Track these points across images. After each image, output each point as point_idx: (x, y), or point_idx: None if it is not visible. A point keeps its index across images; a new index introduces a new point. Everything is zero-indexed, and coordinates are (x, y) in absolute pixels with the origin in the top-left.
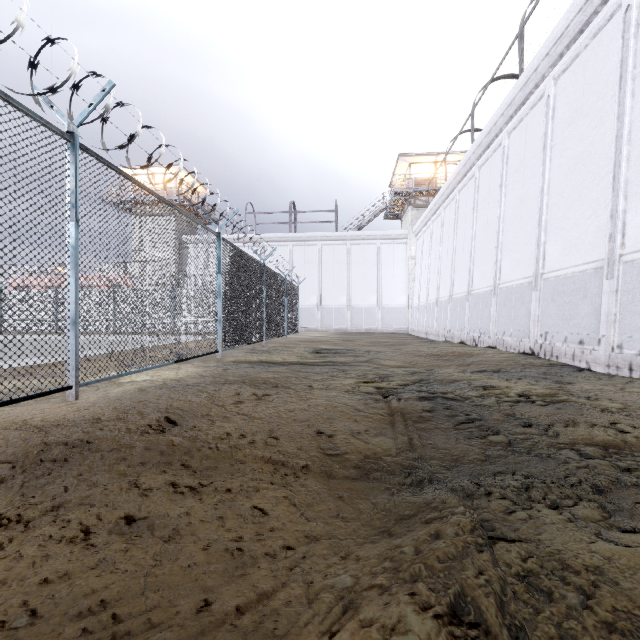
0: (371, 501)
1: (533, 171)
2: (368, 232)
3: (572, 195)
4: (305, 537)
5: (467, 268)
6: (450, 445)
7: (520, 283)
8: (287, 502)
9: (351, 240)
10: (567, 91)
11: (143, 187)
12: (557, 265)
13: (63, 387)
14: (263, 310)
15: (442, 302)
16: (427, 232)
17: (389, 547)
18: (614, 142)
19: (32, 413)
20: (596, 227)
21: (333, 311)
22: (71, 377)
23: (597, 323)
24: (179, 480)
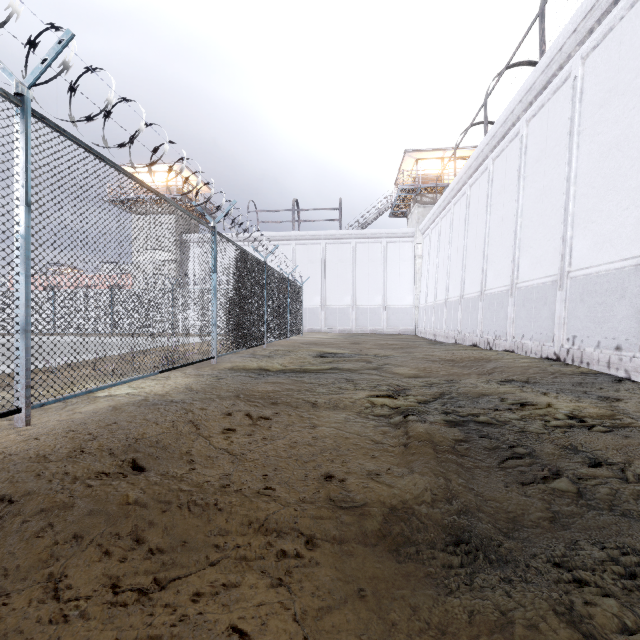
0: (408, 602)
1: (557, 160)
2: (373, 230)
3: (605, 184)
4: None
5: (480, 267)
6: (500, 492)
7: (542, 282)
8: (284, 608)
9: (356, 239)
10: (598, 70)
11: (120, 170)
12: (587, 262)
13: (8, 411)
14: (264, 311)
15: (452, 302)
16: (435, 230)
17: None
18: None
19: None
20: (636, 219)
21: (337, 312)
22: (20, 397)
23: (639, 327)
24: (125, 570)
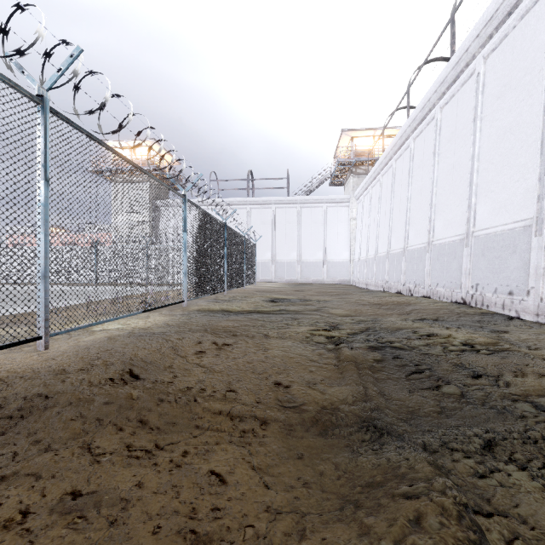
0: (332, 461)
1: (464, 141)
2: (315, 197)
3: (501, 161)
4: (265, 509)
5: (403, 227)
6: (404, 395)
7: (452, 240)
8: (245, 463)
9: (301, 203)
10: (496, 68)
11: (113, 151)
12: (487, 224)
13: (32, 338)
14: (224, 264)
15: (380, 257)
16: (367, 196)
17: (360, 532)
18: (542, 112)
19: (2, 363)
20: (524, 189)
21: (285, 265)
22: (41, 328)
23: (526, 276)
24: (135, 439)
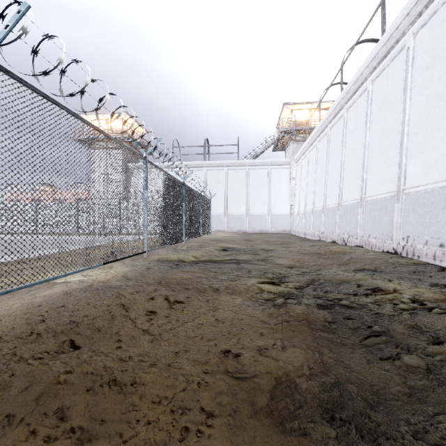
0: None
1: (394, 108)
2: (261, 160)
3: (431, 125)
4: None
5: (337, 185)
6: (363, 367)
7: (383, 197)
8: None
9: (249, 166)
10: (425, 42)
11: (72, 113)
12: (417, 182)
13: None
14: (183, 218)
15: (317, 211)
16: (305, 159)
17: None
18: None
19: None
20: None
21: (236, 217)
22: None
23: None
24: None
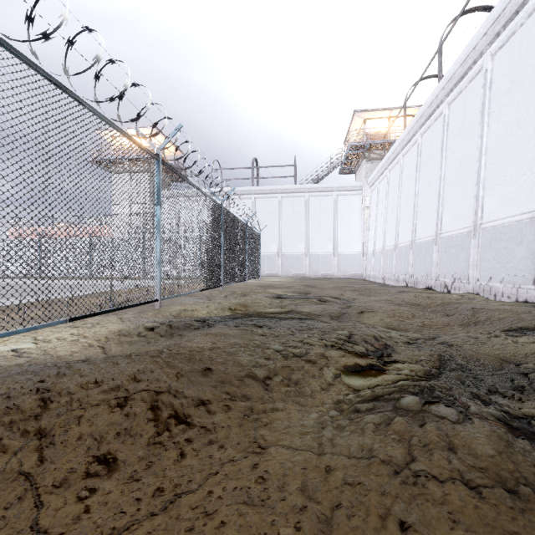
0: None
1: (534, 86)
2: (325, 184)
3: None
4: None
5: (434, 211)
6: None
7: (516, 220)
8: None
9: (309, 192)
10: None
11: None
12: None
13: None
14: (221, 254)
15: (402, 248)
16: (383, 182)
17: None
18: None
19: None
20: None
21: (292, 258)
22: None
23: None
24: None
